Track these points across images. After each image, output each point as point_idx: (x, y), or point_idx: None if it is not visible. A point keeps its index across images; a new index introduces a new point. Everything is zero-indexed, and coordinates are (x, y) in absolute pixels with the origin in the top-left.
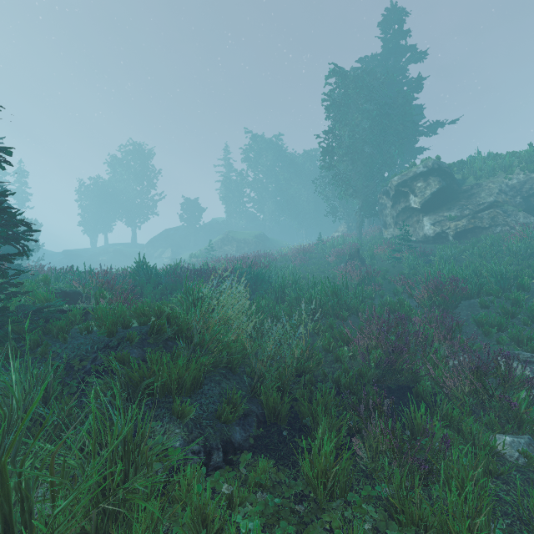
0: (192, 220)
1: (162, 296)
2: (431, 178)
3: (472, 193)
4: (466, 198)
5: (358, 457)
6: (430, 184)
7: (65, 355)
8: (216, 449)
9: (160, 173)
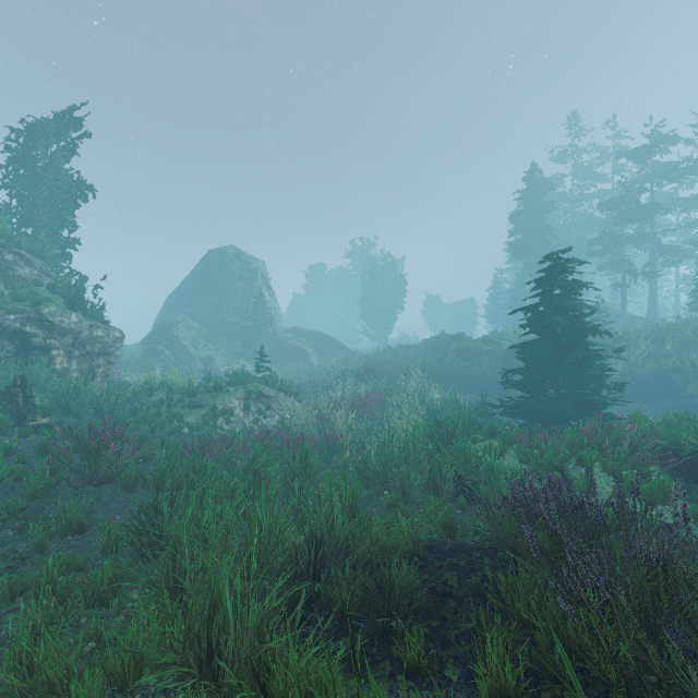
0: None
1: None
2: None
3: None
4: None
5: None
6: None
7: None
8: None
9: None
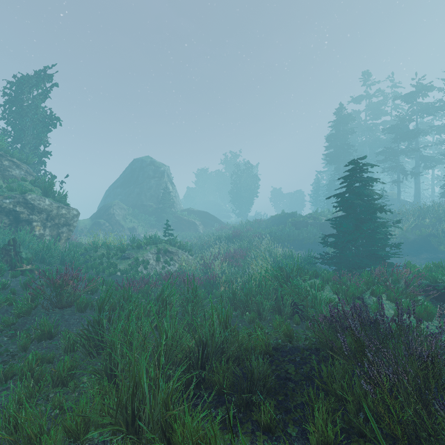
0: None
1: None
2: None
3: None
4: None
5: None
6: None
7: None
8: None
9: None
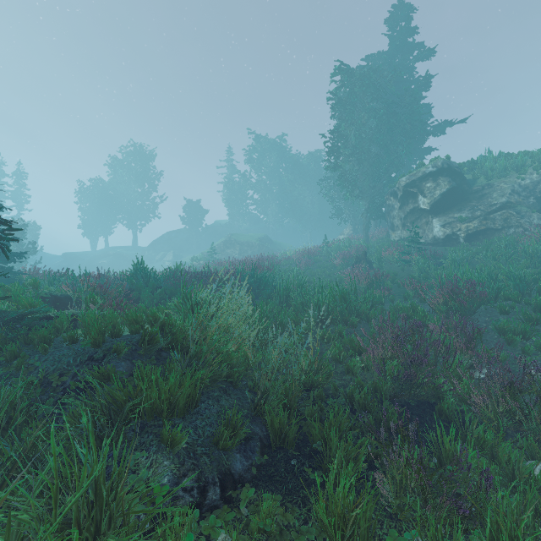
0: (194, 223)
1: (160, 301)
2: (441, 178)
3: (483, 193)
4: (477, 198)
5: (379, 491)
6: (440, 185)
7: (41, 370)
8: (212, 483)
9: (162, 174)
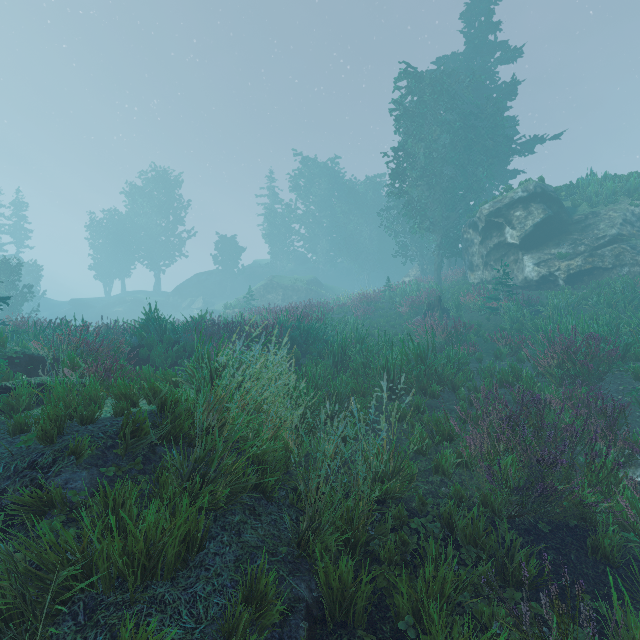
0: (228, 263)
1: (178, 360)
2: (533, 205)
3: (587, 224)
4: (580, 230)
5: None
6: (533, 213)
7: None
8: None
9: (189, 204)
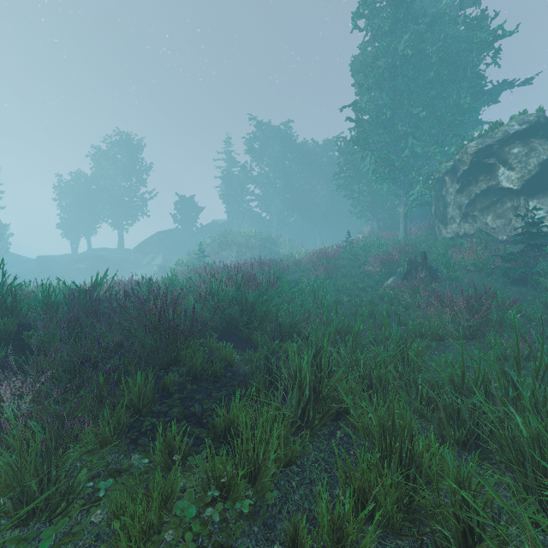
0: (187, 222)
1: None
2: (535, 139)
3: None
4: None
5: None
6: (536, 149)
7: None
8: None
9: (151, 167)
